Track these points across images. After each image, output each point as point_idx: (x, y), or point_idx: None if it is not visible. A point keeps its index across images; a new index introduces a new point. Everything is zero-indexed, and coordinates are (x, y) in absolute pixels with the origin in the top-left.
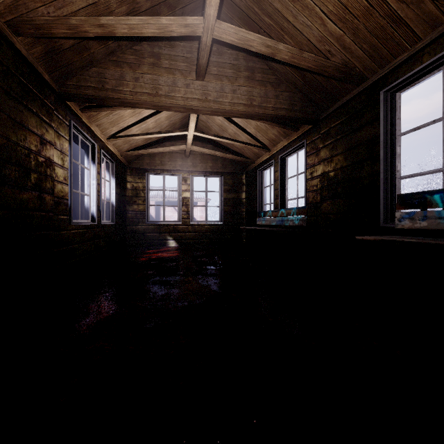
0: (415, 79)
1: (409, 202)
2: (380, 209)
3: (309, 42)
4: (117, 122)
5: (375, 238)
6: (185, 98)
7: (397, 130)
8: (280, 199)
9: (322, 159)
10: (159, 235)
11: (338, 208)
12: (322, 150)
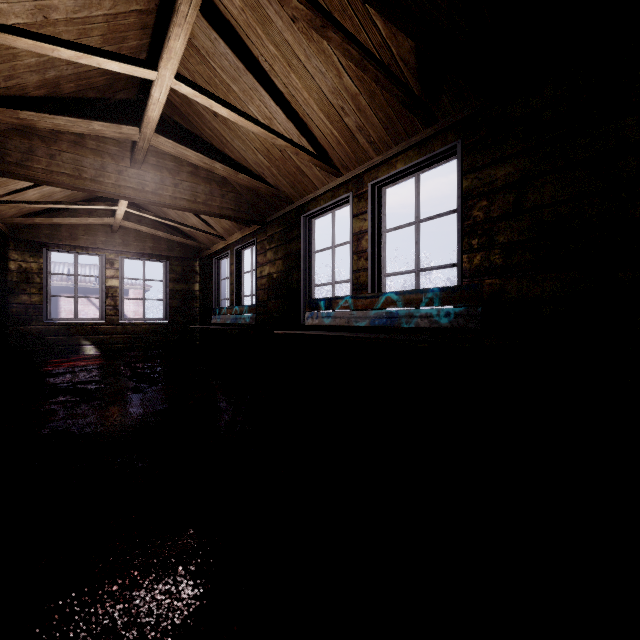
0: (320, 214)
1: (312, 305)
2: (302, 309)
3: (246, 161)
4: (5, 184)
5: (283, 332)
6: (117, 186)
7: (313, 248)
8: (236, 295)
9: (269, 260)
10: (67, 339)
11: (279, 308)
12: (269, 252)
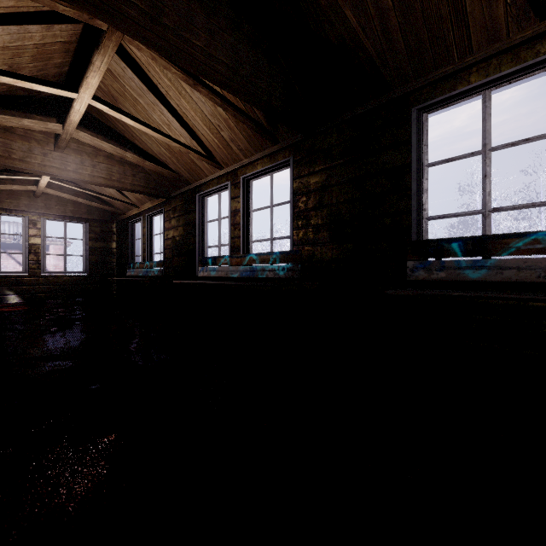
0: (210, 194)
1: (203, 262)
2: (197, 265)
3: (152, 151)
4: None
5: (179, 281)
6: (43, 165)
7: (206, 219)
8: (147, 253)
9: (173, 226)
10: None
11: (181, 263)
12: (173, 220)
